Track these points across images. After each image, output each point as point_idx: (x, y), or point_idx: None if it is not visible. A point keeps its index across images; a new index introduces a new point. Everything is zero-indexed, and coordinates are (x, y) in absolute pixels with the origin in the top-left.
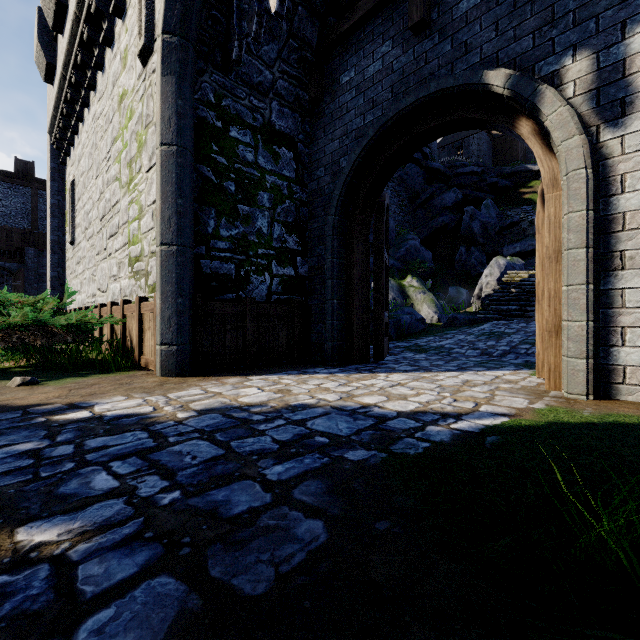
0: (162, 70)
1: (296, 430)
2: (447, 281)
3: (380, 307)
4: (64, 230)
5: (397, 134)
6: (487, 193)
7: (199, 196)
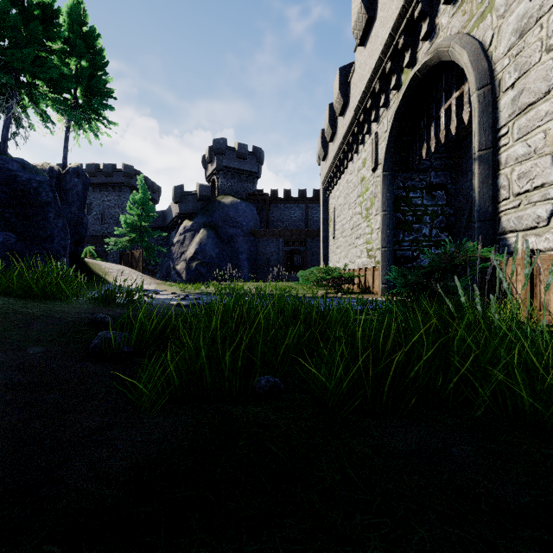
0: (382, 185)
1: None
2: None
3: None
4: (328, 230)
5: None
6: None
7: (396, 226)
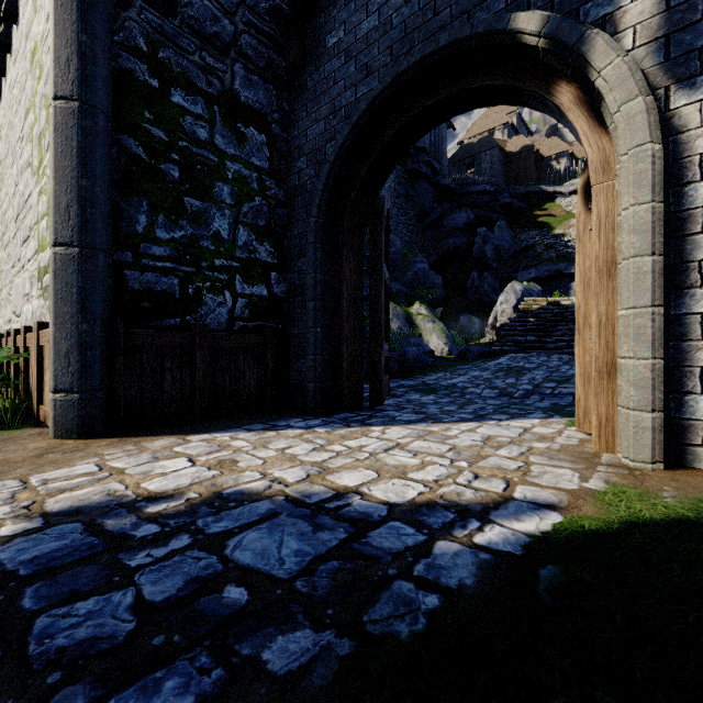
0: None
1: (198, 565)
2: (458, 309)
3: (378, 338)
4: None
5: (398, 111)
6: (500, 214)
7: (122, 180)
